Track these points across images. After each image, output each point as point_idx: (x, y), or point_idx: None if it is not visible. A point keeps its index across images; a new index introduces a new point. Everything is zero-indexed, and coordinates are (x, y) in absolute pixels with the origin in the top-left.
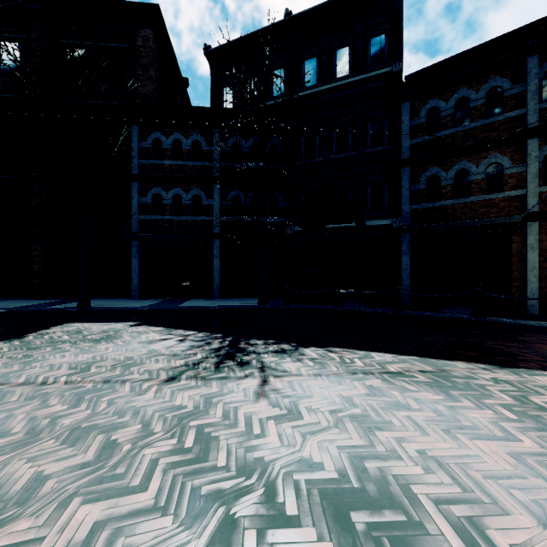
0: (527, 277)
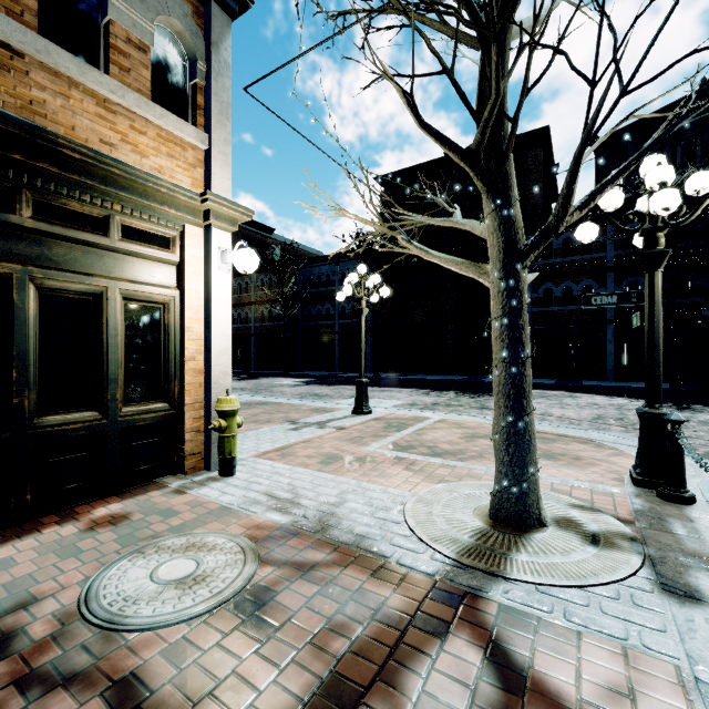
0: None
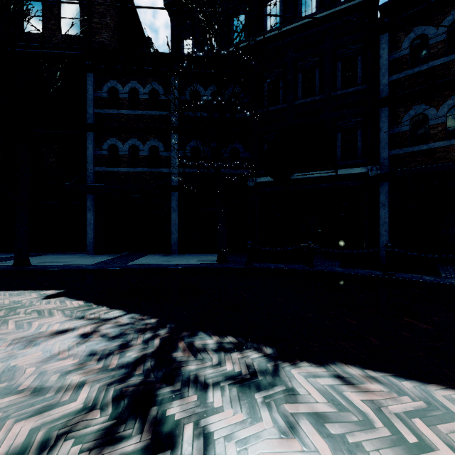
0: None
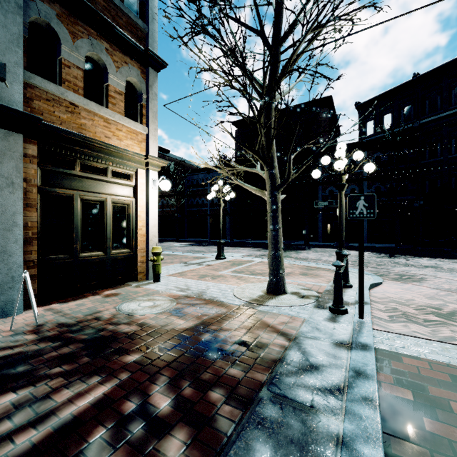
0: None
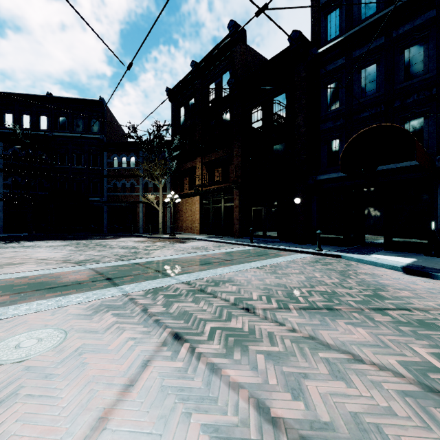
0: (140, 221)
